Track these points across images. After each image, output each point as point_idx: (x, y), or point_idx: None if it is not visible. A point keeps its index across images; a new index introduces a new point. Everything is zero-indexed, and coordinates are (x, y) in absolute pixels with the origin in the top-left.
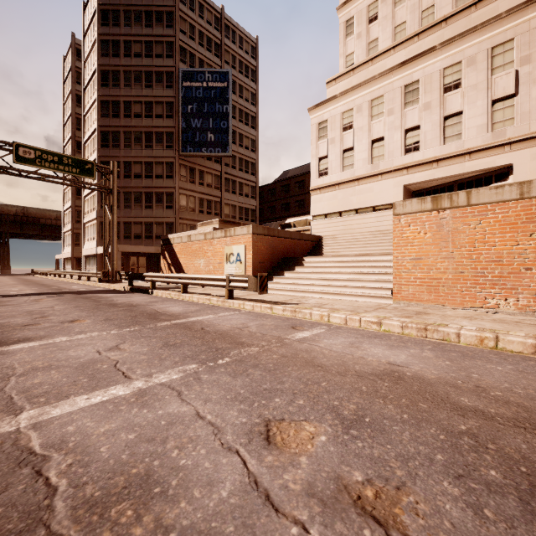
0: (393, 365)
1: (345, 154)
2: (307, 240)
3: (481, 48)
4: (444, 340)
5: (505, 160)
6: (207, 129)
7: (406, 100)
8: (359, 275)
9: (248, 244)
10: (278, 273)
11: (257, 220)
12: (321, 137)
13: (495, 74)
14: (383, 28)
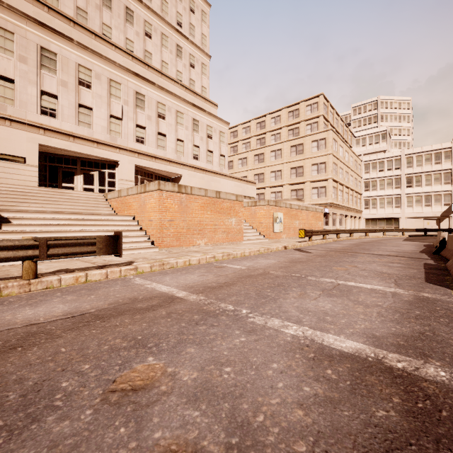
0: (279, 261)
1: None
2: None
3: (104, 73)
4: (234, 257)
5: (117, 157)
6: None
7: (43, 62)
8: (113, 232)
9: None
10: None
11: None
12: None
13: (112, 98)
14: None
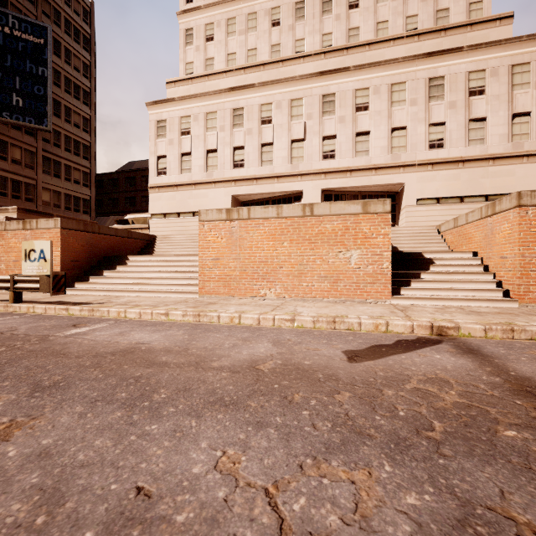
0: (138, 344)
1: (183, 158)
2: (138, 239)
3: (284, 98)
4: (210, 322)
5: (299, 187)
6: (11, 89)
7: (234, 121)
8: (177, 273)
9: (55, 240)
10: (96, 272)
11: (92, 212)
12: (160, 136)
13: (293, 120)
14: (219, 50)
